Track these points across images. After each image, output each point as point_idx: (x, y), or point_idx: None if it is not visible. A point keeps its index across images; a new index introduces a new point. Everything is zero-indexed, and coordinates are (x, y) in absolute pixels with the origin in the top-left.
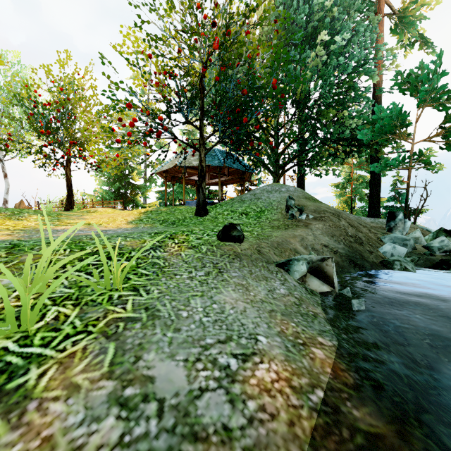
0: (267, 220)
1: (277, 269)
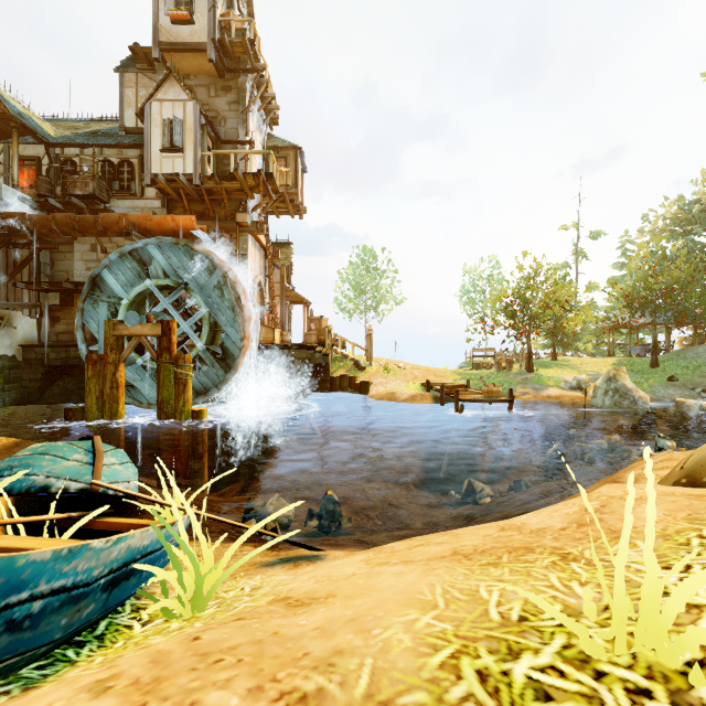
0: (699, 372)
1: (689, 390)
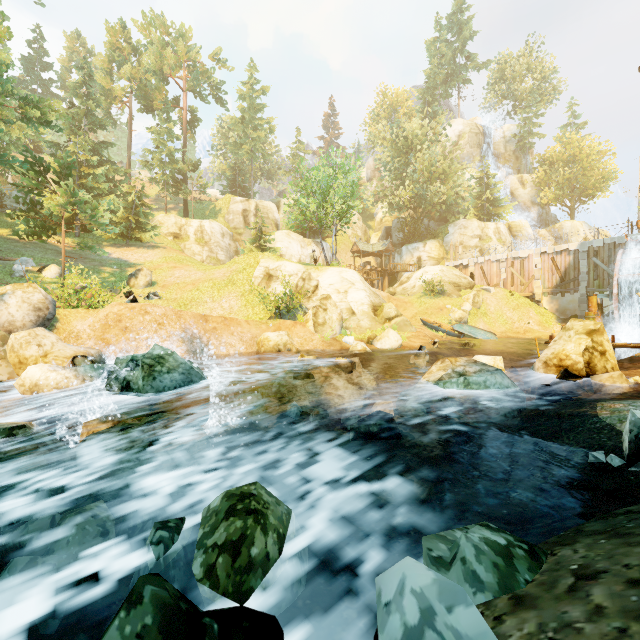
0: None
1: None
